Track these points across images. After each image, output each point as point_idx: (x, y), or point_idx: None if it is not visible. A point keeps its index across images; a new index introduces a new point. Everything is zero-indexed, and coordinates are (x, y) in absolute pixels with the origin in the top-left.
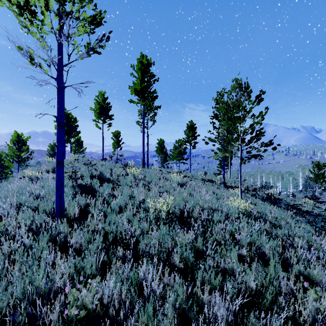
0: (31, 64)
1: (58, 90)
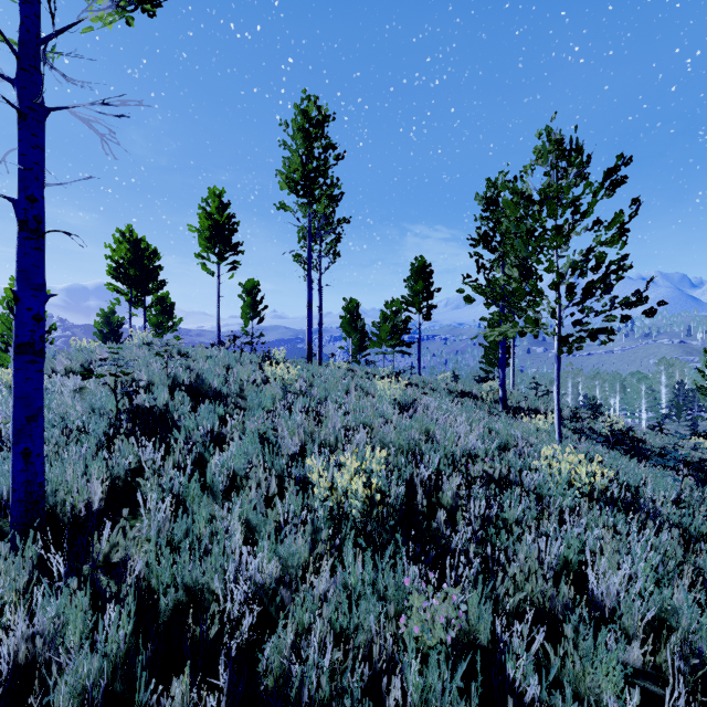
0: None
1: (19, 117)
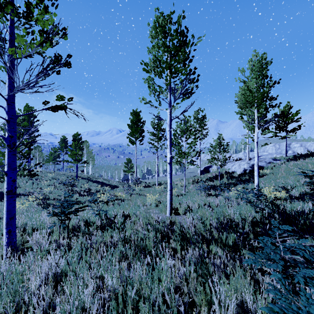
0: None
1: None
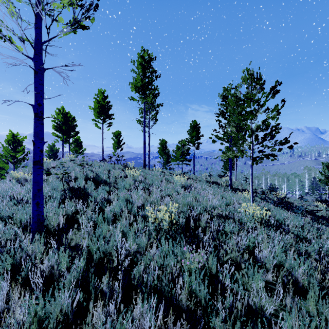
0: None
1: (35, 73)
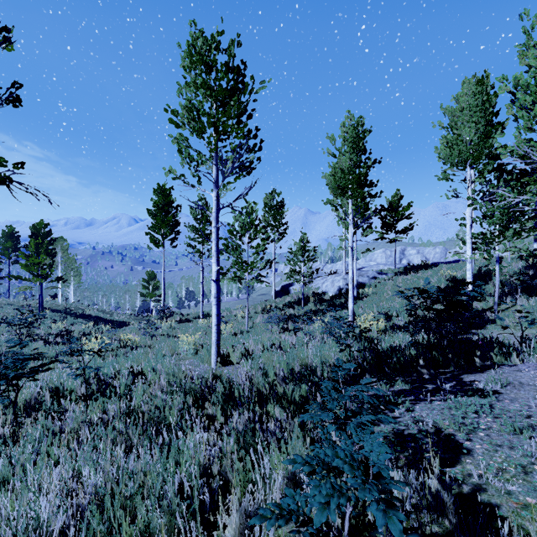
0: None
1: None
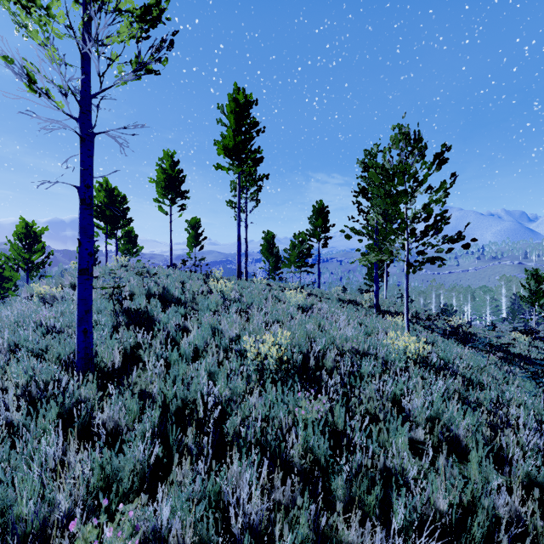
0: (30, 91)
1: (81, 140)
